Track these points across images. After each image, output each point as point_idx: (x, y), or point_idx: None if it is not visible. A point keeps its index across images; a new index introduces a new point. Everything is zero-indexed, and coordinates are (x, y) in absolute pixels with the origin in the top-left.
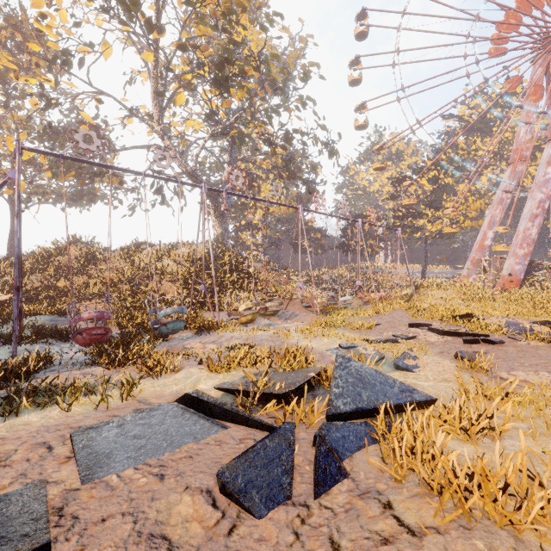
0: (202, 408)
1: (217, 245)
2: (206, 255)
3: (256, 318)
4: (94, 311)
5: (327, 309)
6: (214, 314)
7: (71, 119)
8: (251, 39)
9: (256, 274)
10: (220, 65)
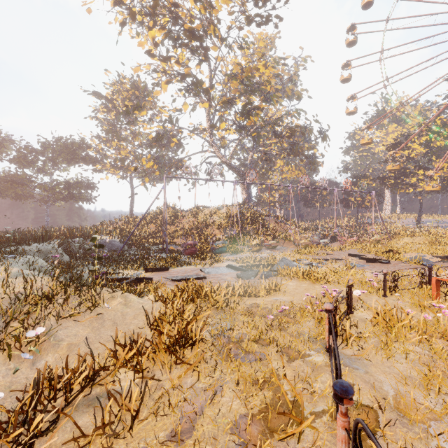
0: (233, 268)
1: (243, 206)
2: (236, 213)
3: (261, 249)
4: (192, 241)
5: (310, 247)
6: (241, 247)
7: (160, 132)
8: (265, 71)
9: (267, 224)
10: (244, 108)
